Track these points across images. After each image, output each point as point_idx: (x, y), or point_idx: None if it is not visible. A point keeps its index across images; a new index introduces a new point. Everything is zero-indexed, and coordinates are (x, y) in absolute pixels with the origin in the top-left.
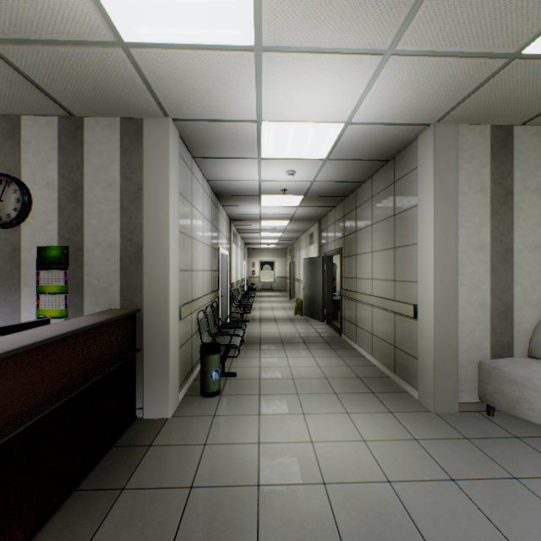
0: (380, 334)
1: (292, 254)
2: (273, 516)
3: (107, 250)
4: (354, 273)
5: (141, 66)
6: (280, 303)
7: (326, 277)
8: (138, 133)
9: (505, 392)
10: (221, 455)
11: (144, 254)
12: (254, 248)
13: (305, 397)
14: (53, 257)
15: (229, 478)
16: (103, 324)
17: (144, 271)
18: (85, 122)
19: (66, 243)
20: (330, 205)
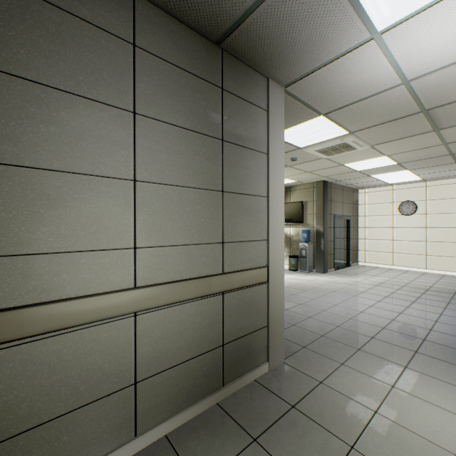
0: (180, 354)
1: None
2: None
3: None
4: None
5: None
6: None
7: None
8: None
9: None
10: None
11: None
12: None
13: None
14: None
15: None
16: None
17: None
18: None
19: None
20: None
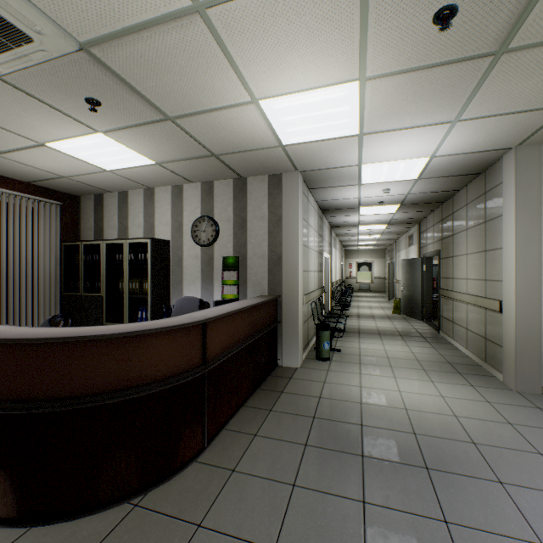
0: (473, 328)
1: (391, 254)
2: (370, 415)
3: (260, 258)
4: (451, 274)
5: (289, 152)
6: (377, 302)
7: (425, 278)
8: (278, 183)
9: None
10: (336, 388)
11: (282, 261)
12: (350, 249)
13: (397, 369)
14: (230, 263)
15: (342, 397)
16: (266, 302)
17: (283, 272)
18: (248, 180)
19: (237, 255)
20: (428, 210)
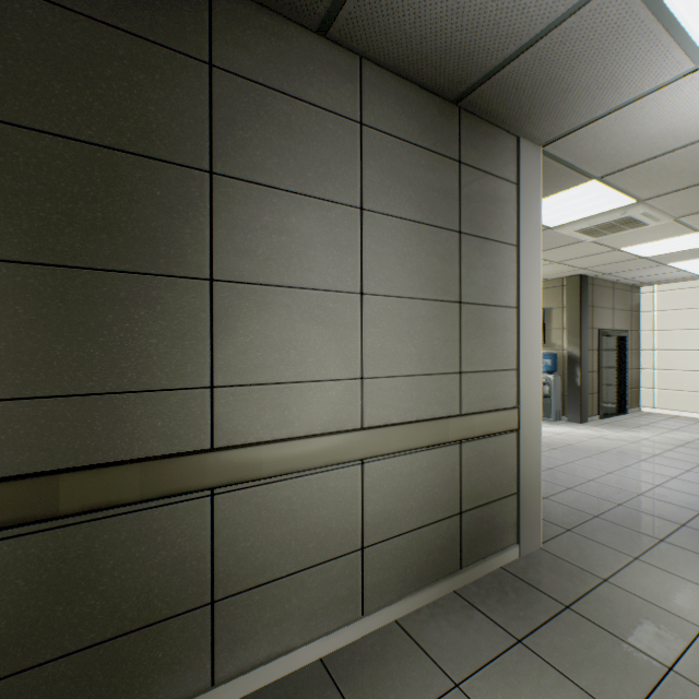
0: (410, 518)
1: None
2: None
3: None
4: (192, 364)
5: None
6: None
7: None
8: None
9: None
10: None
11: None
12: None
13: None
14: None
15: None
16: None
17: None
18: None
19: None
20: None
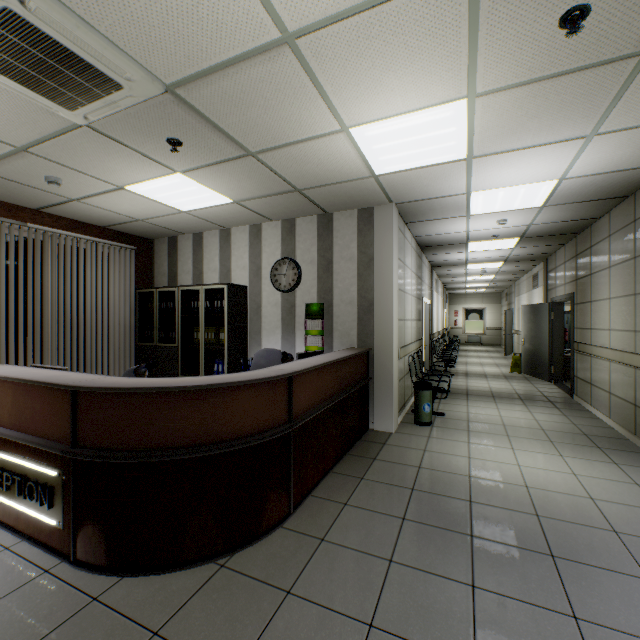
0: (618, 392)
1: (509, 299)
2: (481, 490)
3: (348, 305)
4: (588, 323)
5: (382, 182)
6: (491, 358)
7: (554, 328)
8: (369, 218)
9: None
10: (438, 457)
11: (374, 308)
12: (456, 293)
13: (515, 439)
14: (314, 311)
15: (446, 469)
16: (355, 355)
17: (374, 320)
18: (334, 215)
19: (322, 301)
20: (557, 243)
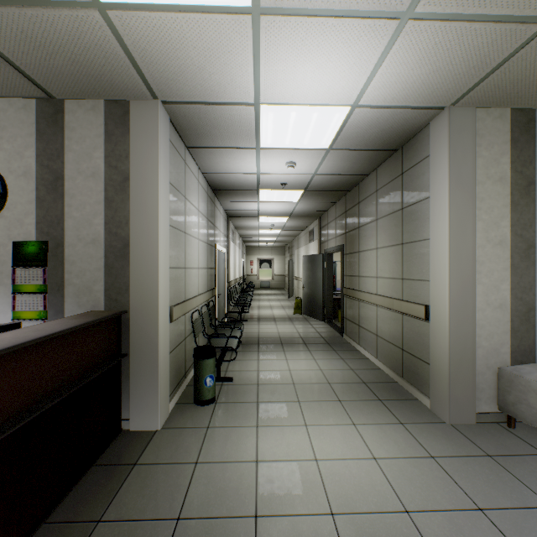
0: (386, 335)
1: (291, 251)
2: None
3: (90, 246)
4: (357, 271)
5: (122, 34)
6: (278, 301)
7: (327, 275)
8: (124, 116)
9: (530, 403)
10: (214, 476)
11: (130, 250)
12: (252, 245)
13: (307, 406)
14: (31, 253)
15: (222, 507)
16: (80, 328)
17: (131, 269)
18: (66, 104)
19: (45, 238)
20: (331, 201)
